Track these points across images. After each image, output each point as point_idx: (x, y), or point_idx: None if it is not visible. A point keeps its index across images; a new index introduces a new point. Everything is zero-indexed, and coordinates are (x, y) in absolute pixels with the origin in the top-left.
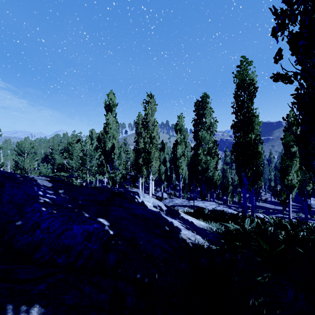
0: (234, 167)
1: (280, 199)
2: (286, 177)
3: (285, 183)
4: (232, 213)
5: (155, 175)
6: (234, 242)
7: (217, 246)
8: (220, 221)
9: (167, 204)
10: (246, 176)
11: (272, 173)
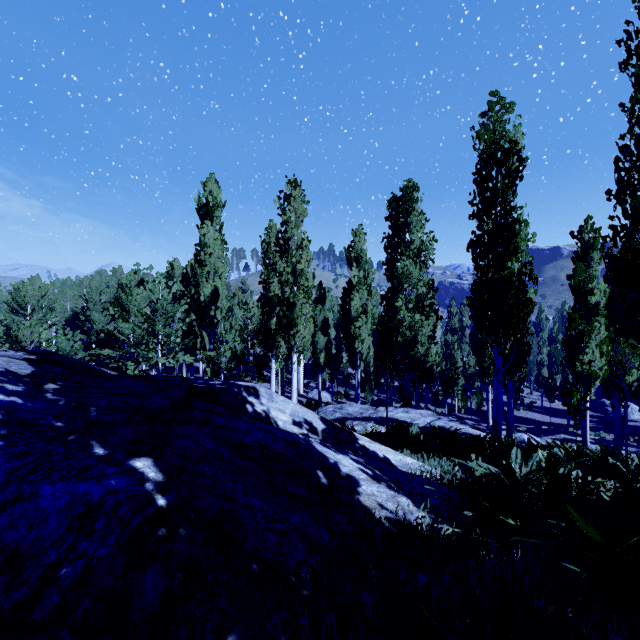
0: (467, 339)
1: (560, 402)
2: (578, 357)
3: (577, 369)
4: (468, 433)
5: (305, 356)
6: (497, 517)
7: (453, 523)
8: (448, 453)
9: (330, 416)
10: (502, 353)
11: (545, 350)
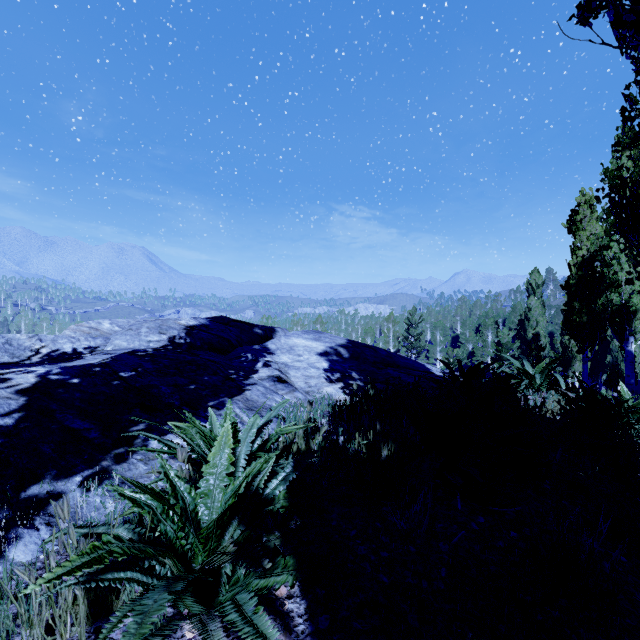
0: None
1: None
2: None
3: None
4: None
5: None
6: None
7: None
8: None
9: None
10: None
11: None
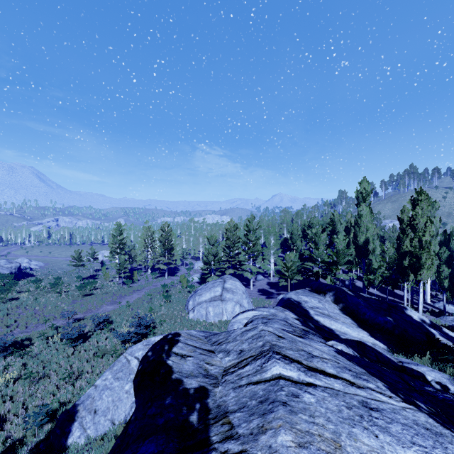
0: None
1: None
2: None
3: None
4: None
5: (432, 276)
6: None
7: None
8: None
9: (448, 323)
10: None
11: None
